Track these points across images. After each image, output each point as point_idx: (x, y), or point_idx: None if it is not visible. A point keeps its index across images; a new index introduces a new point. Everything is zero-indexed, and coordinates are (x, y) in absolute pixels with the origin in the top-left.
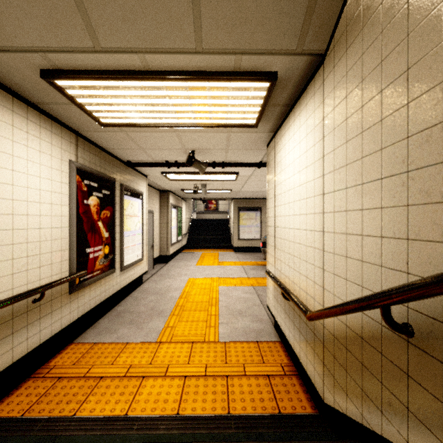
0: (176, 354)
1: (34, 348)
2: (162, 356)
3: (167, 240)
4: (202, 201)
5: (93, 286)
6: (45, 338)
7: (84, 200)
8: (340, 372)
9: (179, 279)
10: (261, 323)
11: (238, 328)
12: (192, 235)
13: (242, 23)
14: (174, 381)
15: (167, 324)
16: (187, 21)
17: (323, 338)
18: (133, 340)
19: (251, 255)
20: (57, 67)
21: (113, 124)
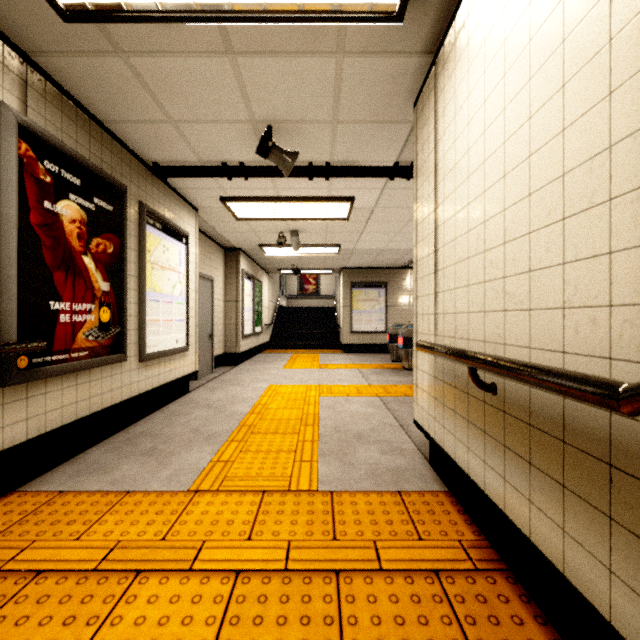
0: (226, 517)
1: None
2: (193, 522)
3: (237, 328)
4: (294, 272)
5: (70, 381)
6: None
7: (43, 200)
8: None
9: (253, 387)
10: (403, 456)
11: (357, 464)
12: (278, 329)
13: None
14: (209, 585)
15: (217, 456)
16: None
17: None
18: (141, 487)
19: (371, 357)
20: None
21: (86, 12)
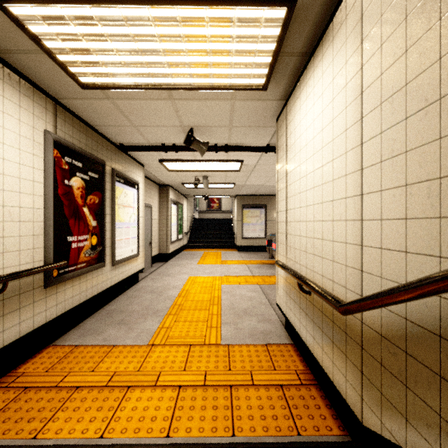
0: (171, 359)
1: None
2: (153, 362)
3: (167, 237)
4: (204, 198)
5: (76, 281)
6: (10, 339)
7: (64, 180)
8: (393, 386)
9: (179, 278)
10: (270, 323)
11: (243, 329)
12: (193, 234)
13: None
14: (166, 393)
15: (162, 324)
16: None
17: (361, 339)
18: (121, 343)
19: (256, 254)
20: None
21: (95, 85)
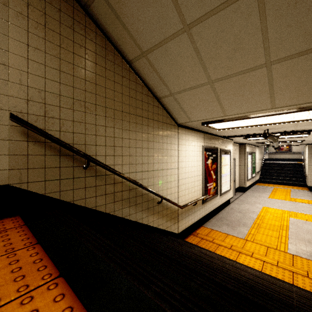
0: (257, 249)
1: (193, 223)
2: (248, 247)
3: (244, 177)
4: (274, 148)
5: (209, 202)
6: (195, 220)
7: (206, 162)
8: None
9: (255, 206)
10: None
11: (305, 250)
12: (264, 172)
13: (299, 96)
14: (257, 261)
15: (249, 232)
16: (267, 101)
17: None
18: (230, 234)
19: None
20: (207, 121)
21: (222, 129)
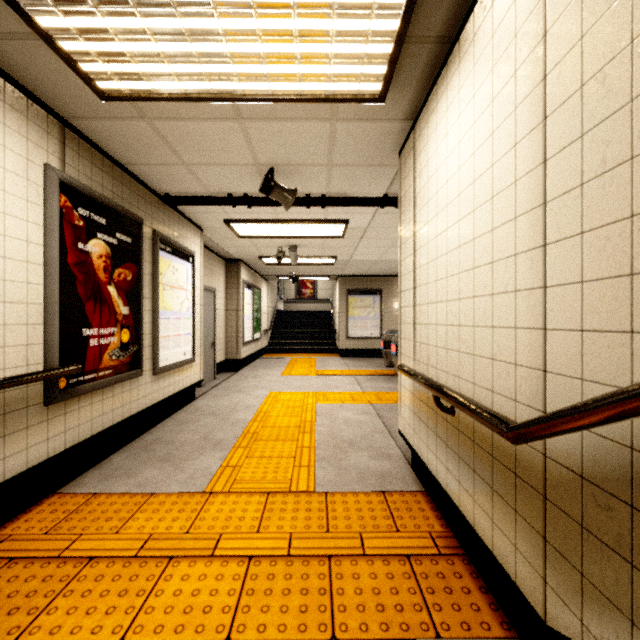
0: (238, 515)
1: None
2: (211, 518)
3: (238, 336)
4: (292, 280)
5: (97, 396)
6: None
7: (77, 242)
8: (605, 564)
9: (254, 394)
10: (389, 461)
11: (349, 469)
12: (276, 333)
13: None
14: (228, 567)
15: (226, 461)
16: None
17: (544, 483)
18: (163, 490)
19: (366, 362)
20: None
21: (121, 95)
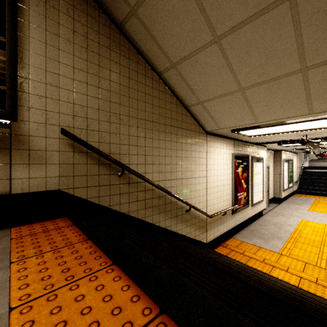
0: (293, 264)
1: (222, 234)
2: (283, 261)
3: (280, 187)
4: (315, 154)
5: (239, 213)
6: (224, 231)
7: (236, 170)
8: None
9: (292, 219)
10: None
11: None
12: (303, 182)
13: None
14: (293, 276)
15: (284, 246)
16: (304, 107)
17: None
18: (263, 247)
19: None
20: (237, 128)
21: (254, 136)
